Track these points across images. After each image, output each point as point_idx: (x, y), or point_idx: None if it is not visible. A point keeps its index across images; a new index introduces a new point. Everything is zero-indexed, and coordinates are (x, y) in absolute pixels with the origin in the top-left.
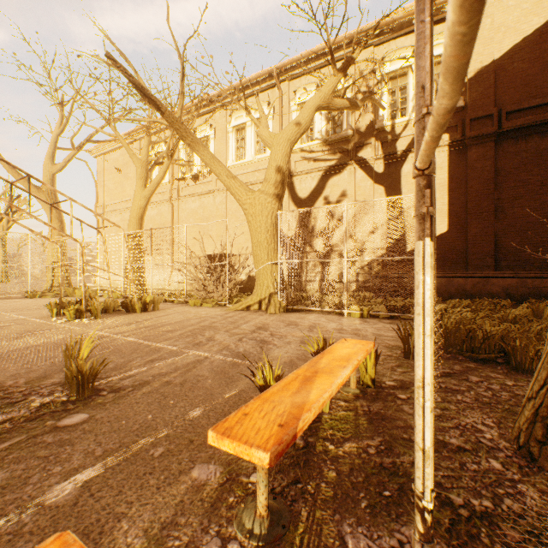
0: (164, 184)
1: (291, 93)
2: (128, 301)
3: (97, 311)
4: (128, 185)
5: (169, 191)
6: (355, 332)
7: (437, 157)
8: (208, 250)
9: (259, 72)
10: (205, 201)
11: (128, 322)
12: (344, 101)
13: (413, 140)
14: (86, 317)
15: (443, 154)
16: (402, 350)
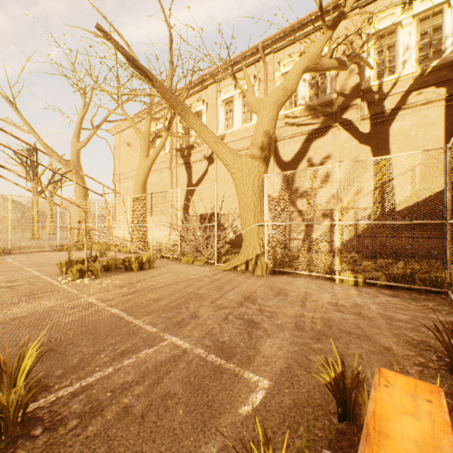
0: (165, 154)
1: (275, 65)
2: (126, 260)
3: (97, 271)
4: (137, 156)
5: (169, 160)
6: (357, 311)
7: (431, 112)
8: (201, 210)
9: None
10: (198, 167)
11: (121, 284)
12: (332, 61)
13: (403, 98)
14: (87, 276)
15: (439, 109)
16: (437, 353)
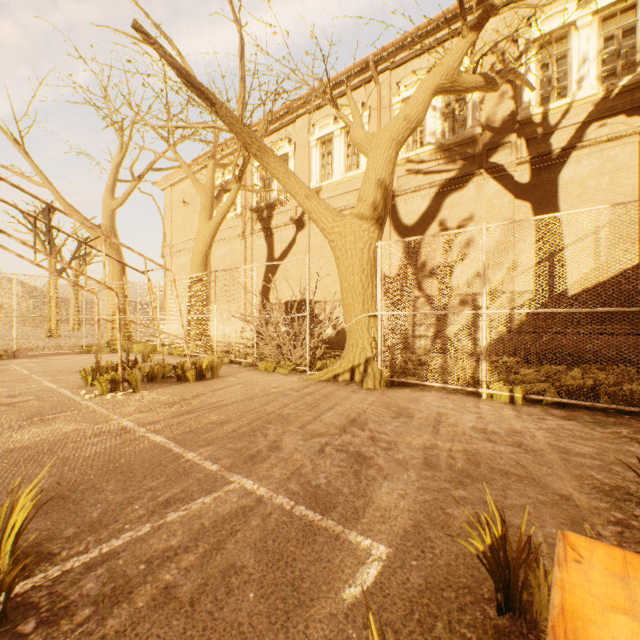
0: (236, 216)
1: (393, 87)
2: (179, 367)
3: (136, 381)
4: (196, 220)
5: (241, 224)
6: (516, 440)
7: (619, 152)
8: (287, 295)
9: None
10: (282, 235)
11: (171, 400)
12: (476, 77)
13: (579, 132)
14: (123, 389)
15: (632, 147)
16: None
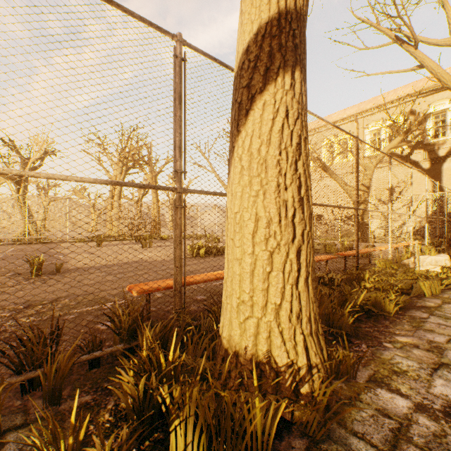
0: None
1: (364, 125)
2: None
3: None
4: None
5: None
6: None
7: None
8: None
9: (340, 110)
10: None
11: None
12: (404, 143)
13: (450, 150)
14: None
15: None
16: None
